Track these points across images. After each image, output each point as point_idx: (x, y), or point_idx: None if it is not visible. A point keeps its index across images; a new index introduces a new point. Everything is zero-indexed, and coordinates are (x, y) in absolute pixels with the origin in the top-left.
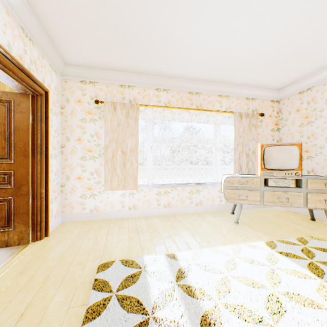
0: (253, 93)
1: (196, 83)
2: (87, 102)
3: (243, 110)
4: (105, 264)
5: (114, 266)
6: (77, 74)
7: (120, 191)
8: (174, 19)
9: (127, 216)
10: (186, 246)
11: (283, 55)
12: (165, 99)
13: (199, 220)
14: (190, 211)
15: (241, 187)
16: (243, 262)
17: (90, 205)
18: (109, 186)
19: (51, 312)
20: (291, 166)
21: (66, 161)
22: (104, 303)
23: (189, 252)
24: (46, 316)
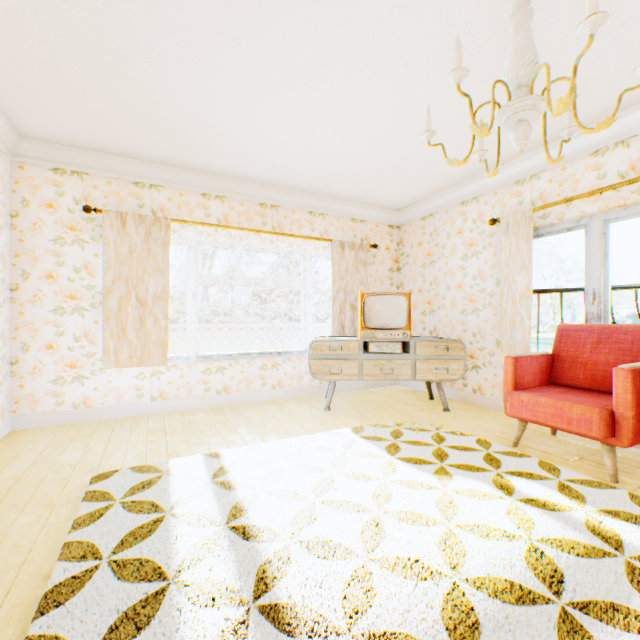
0: (362, 212)
1: (273, 190)
2: (68, 209)
3: (348, 238)
4: (104, 475)
5: (120, 476)
6: (46, 156)
7: (134, 369)
8: (221, 106)
9: (149, 413)
10: (241, 443)
11: (388, 169)
12: (219, 212)
13: (273, 410)
14: (263, 399)
15: (334, 356)
16: (313, 451)
17: (74, 397)
18: (112, 360)
19: (15, 534)
20: (398, 324)
21: (22, 315)
22: (102, 512)
23: (243, 449)
24: (8, 538)
